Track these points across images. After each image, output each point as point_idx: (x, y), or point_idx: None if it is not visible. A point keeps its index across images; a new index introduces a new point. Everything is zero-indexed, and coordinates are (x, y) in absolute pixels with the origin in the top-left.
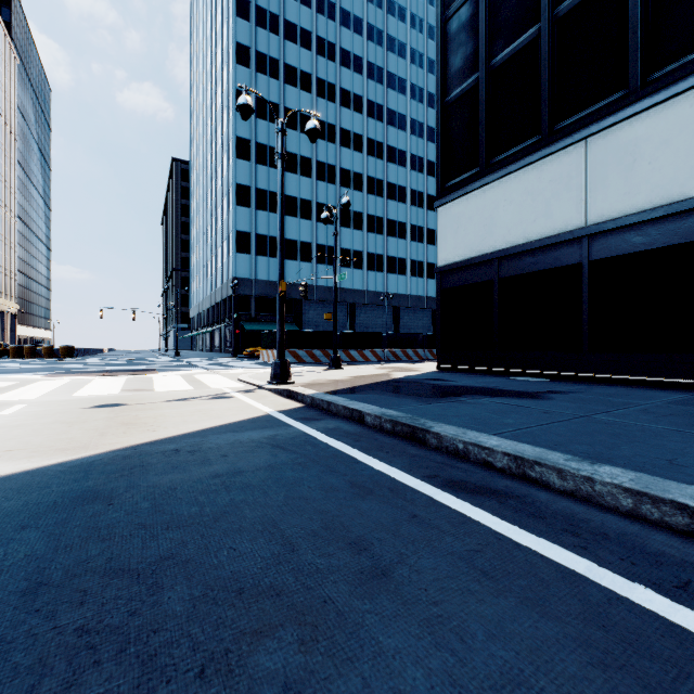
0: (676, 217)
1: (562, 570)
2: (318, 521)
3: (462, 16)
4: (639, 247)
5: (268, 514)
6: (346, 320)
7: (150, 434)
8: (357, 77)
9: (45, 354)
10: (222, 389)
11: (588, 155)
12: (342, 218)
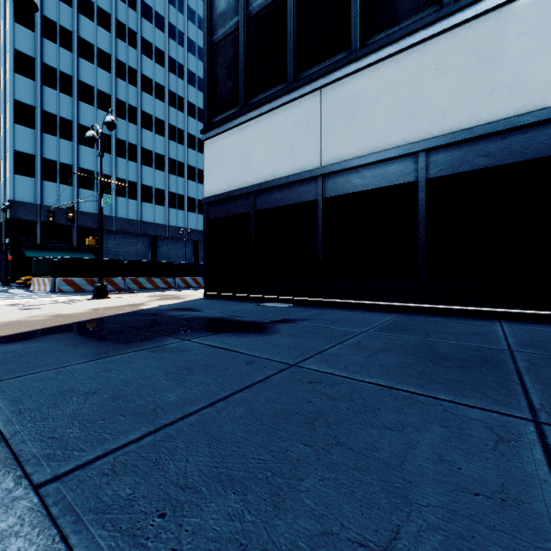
0: (383, 163)
1: None
2: None
3: None
4: (358, 188)
5: None
6: (148, 251)
7: None
8: (159, 33)
9: None
10: None
11: (322, 104)
12: (143, 157)
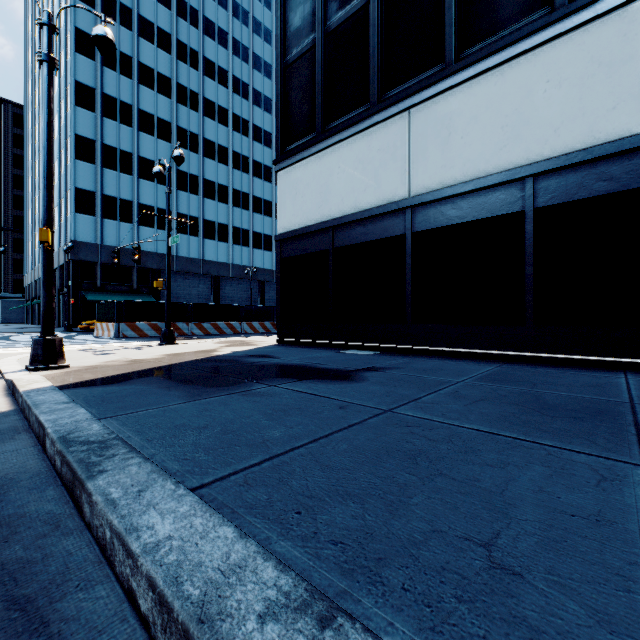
0: (483, 192)
1: None
2: None
3: None
4: (453, 220)
5: None
6: (210, 292)
7: None
8: (222, 50)
9: None
10: None
11: (411, 126)
12: (205, 189)
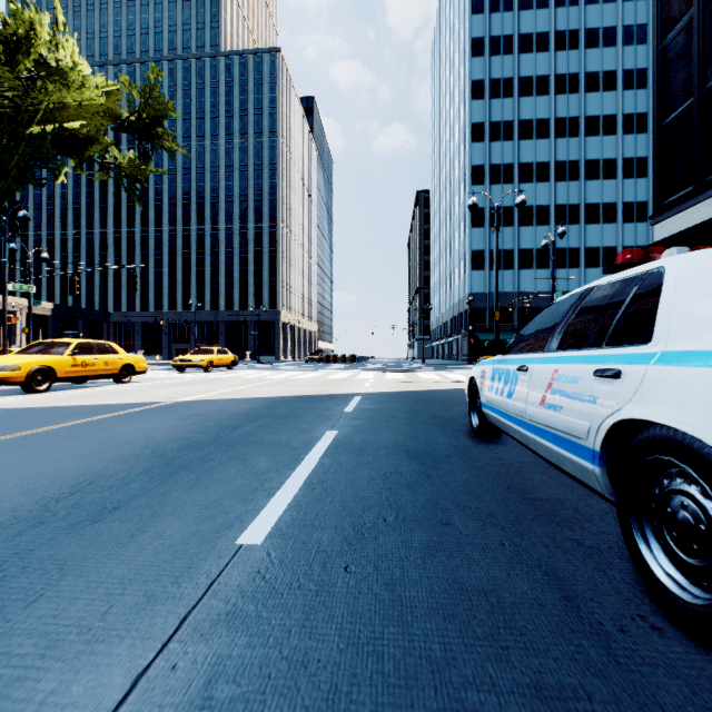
0: None
1: None
2: None
3: (678, 45)
4: None
5: None
6: None
7: (429, 388)
8: (607, 52)
9: (341, 360)
10: (458, 380)
11: None
12: (587, 215)
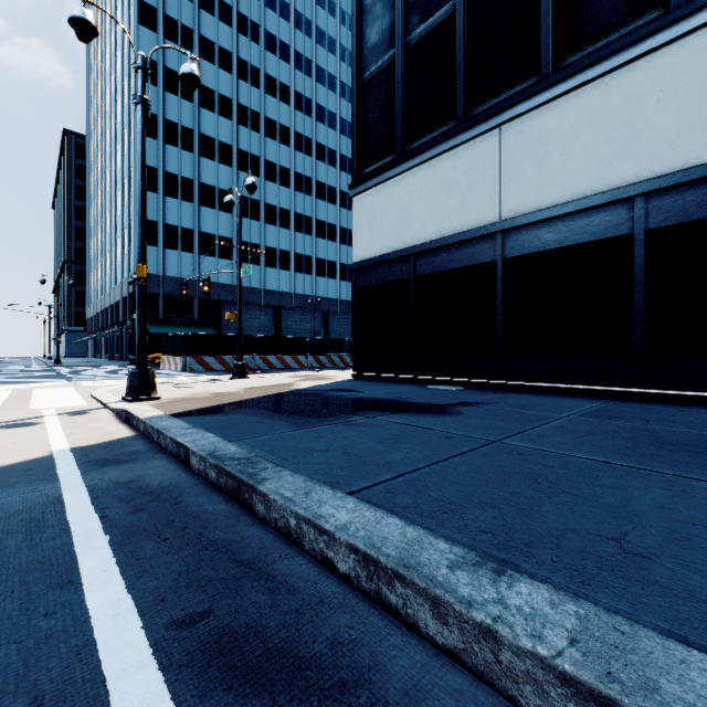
0: (585, 213)
1: None
2: None
3: None
4: (551, 245)
5: None
6: (272, 324)
7: None
8: (284, 65)
9: None
10: (42, 411)
11: (502, 144)
12: (267, 214)
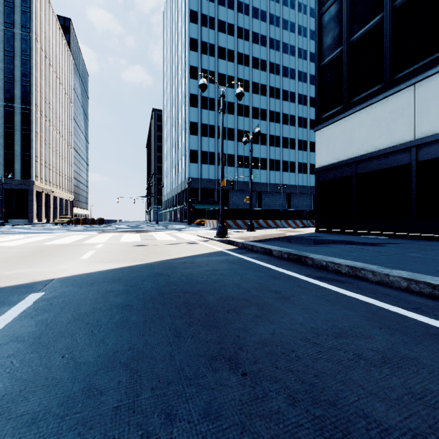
0: None
1: (363, 302)
2: (257, 285)
3: (331, 12)
4: None
5: (235, 282)
6: (256, 202)
7: (168, 256)
8: (263, 49)
9: (90, 222)
10: (191, 240)
11: (416, 94)
12: (253, 138)
